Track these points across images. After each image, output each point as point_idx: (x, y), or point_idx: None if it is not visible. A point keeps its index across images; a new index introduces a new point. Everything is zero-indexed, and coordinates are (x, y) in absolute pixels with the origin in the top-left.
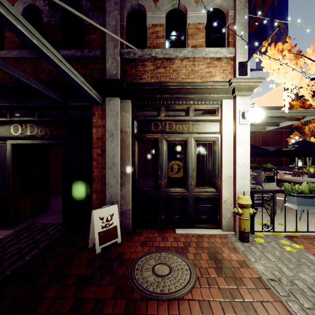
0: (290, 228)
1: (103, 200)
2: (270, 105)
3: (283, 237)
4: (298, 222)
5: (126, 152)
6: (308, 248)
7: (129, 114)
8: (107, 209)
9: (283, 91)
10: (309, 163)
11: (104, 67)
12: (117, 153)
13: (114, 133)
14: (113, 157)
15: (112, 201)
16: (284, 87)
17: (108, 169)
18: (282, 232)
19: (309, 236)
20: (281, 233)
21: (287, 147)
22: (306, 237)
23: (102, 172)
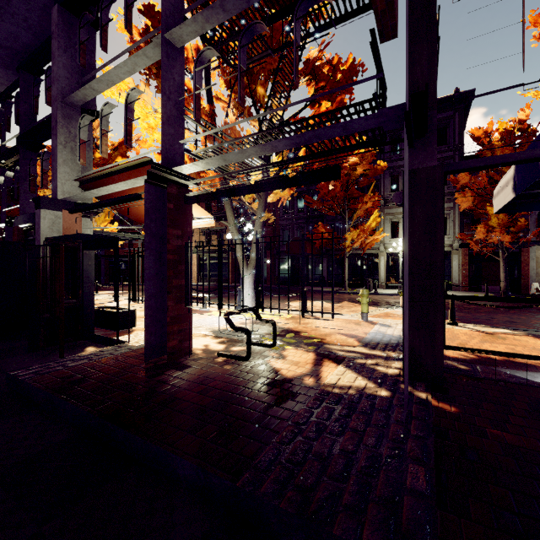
0: None
1: (526, 282)
2: None
3: None
4: None
5: (538, 265)
6: None
7: (539, 251)
8: (536, 283)
9: None
10: None
11: (527, 234)
12: (535, 265)
13: (534, 258)
14: (533, 267)
15: (533, 282)
16: None
17: (530, 271)
18: None
19: None
20: None
21: None
22: None
23: (526, 272)
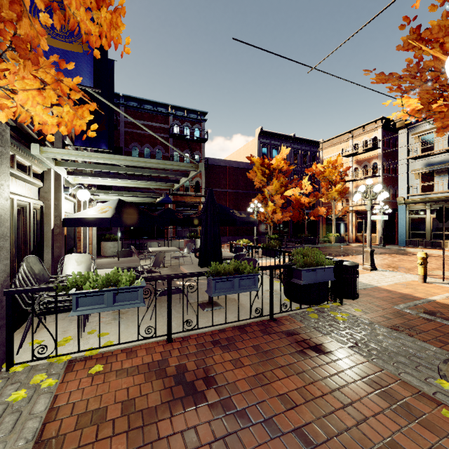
0: (111, 339)
1: None
2: (247, 161)
3: (62, 365)
4: (142, 325)
5: None
6: (75, 380)
7: None
8: None
9: (257, 145)
10: (271, 232)
11: None
12: None
13: None
14: None
15: None
16: (258, 141)
17: None
18: (72, 353)
19: (119, 350)
20: (68, 356)
21: (196, 213)
22: (112, 353)
23: None
